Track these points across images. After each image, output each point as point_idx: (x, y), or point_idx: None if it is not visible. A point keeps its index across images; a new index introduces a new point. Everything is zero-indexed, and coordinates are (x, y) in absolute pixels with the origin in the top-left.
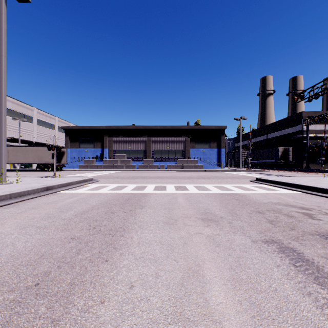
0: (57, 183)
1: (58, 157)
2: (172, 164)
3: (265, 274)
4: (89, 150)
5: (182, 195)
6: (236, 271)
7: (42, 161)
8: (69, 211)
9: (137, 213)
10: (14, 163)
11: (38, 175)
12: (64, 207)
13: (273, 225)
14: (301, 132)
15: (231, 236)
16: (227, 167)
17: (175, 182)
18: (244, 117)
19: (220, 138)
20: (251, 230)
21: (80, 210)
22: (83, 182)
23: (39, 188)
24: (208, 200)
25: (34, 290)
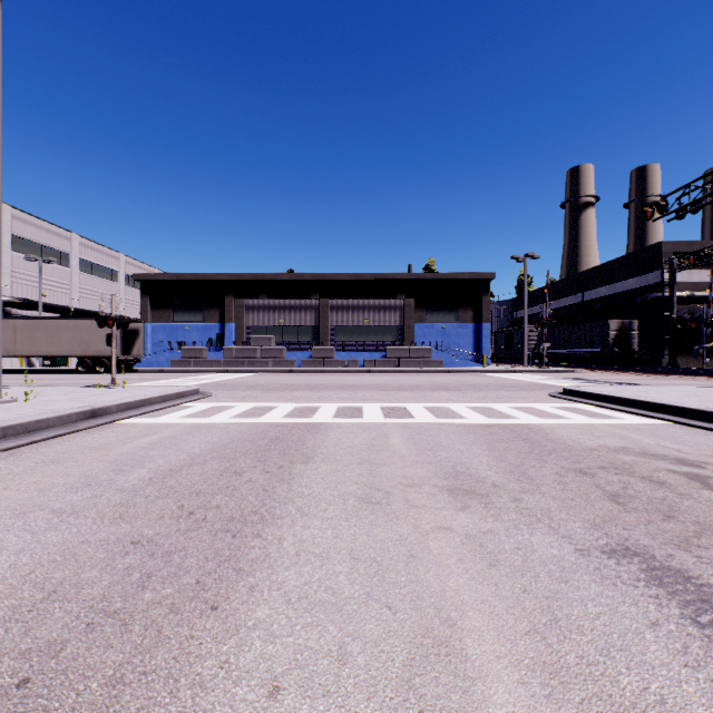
0: (117, 400)
1: (124, 341)
2: (376, 358)
3: (626, 652)
4: (193, 326)
5: (400, 428)
6: (547, 640)
7: (90, 351)
8: (137, 469)
9: (295, 474)
10: (28, 355)
11: (79, 382)
12: (126, 458)
13: (621, 507)
14: (658, 288)
15: (525, 536)
16: (496, 365)
17: (382, 399)
18: (534, 253)
19: (479, 301)
20: (570, 519)
21: (162, 466)
22: (176, 399)
23: (73, 413)
24: (461, 442)
25: (12, 703)
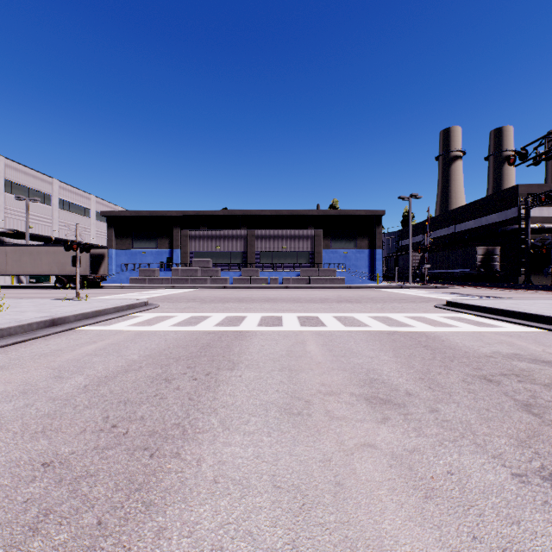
0: (75, 311)
1: (93, 263)
2: (292, 277)
3: None
4: (148, 252)
5: (315, 335)
6: None
7: (65, 271)
8: (76, 376)
9: (220, 381)
10: (16, 274)
11: (54, 296)
12: (69, 365)
13: (539, 419)
14: (515, 221)
15: (453, 456)
16: (386, 282)
17: (297, 309)
18: (417, 194)
19: (373, 232)
20: (493, 434)
21: (99, 373)
22: (128, 309)
23: (34, 322)
24: (369, 348)
25: None
